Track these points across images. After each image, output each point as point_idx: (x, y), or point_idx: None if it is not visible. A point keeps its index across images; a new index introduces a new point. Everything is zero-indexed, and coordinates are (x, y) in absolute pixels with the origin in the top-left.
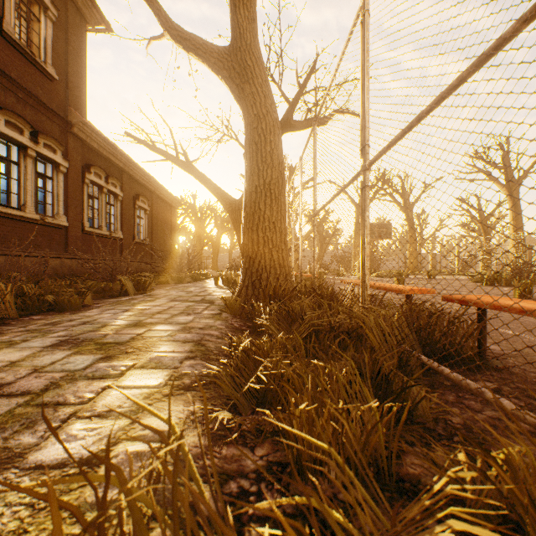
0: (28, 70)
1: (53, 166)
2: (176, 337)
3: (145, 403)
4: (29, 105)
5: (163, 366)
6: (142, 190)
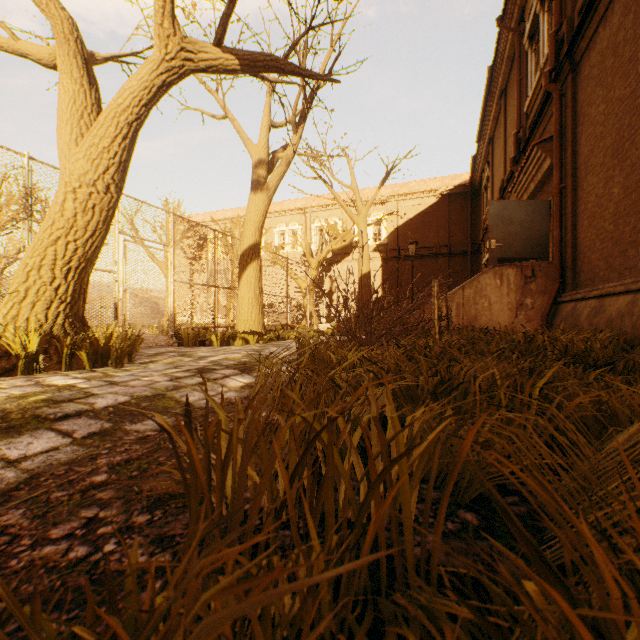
0: None
1: None
2: None
3: None
4: None
5: None
6: None
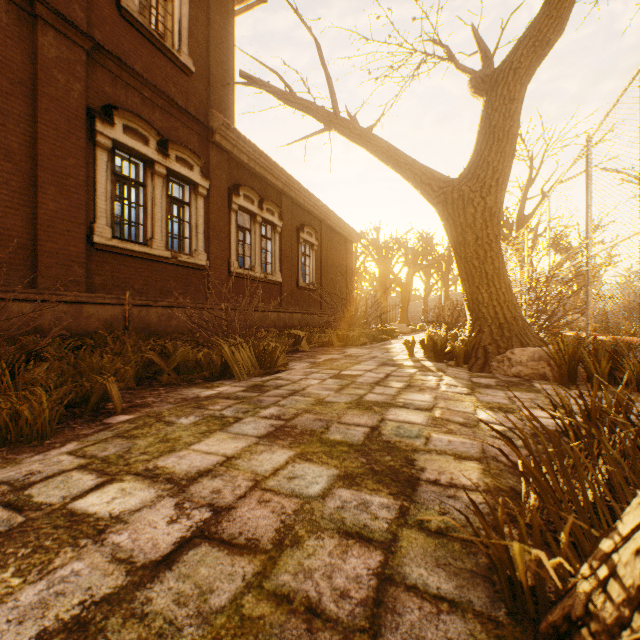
0: (156, 62)
1: (190, 188)
2: None
3: None
4: (158, 107)
5: None
6: (308, 219)
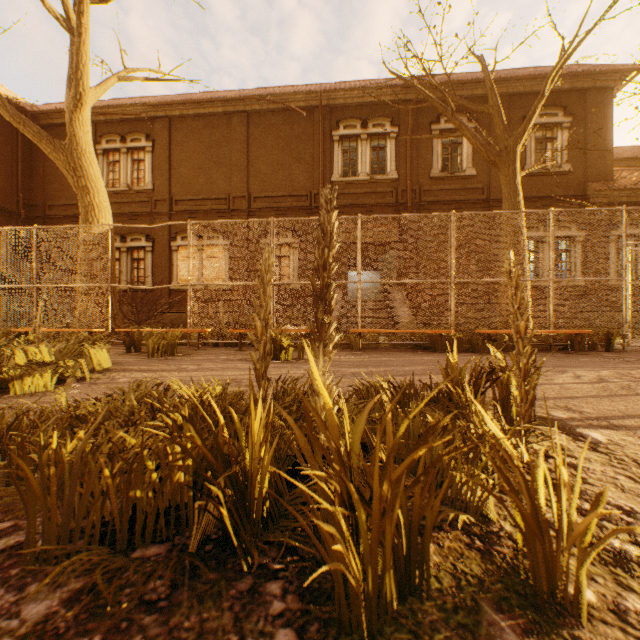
0: (544, 183)
1: (569, 240)
2: None
3: None
4: (545, 206)
5: None
6: None
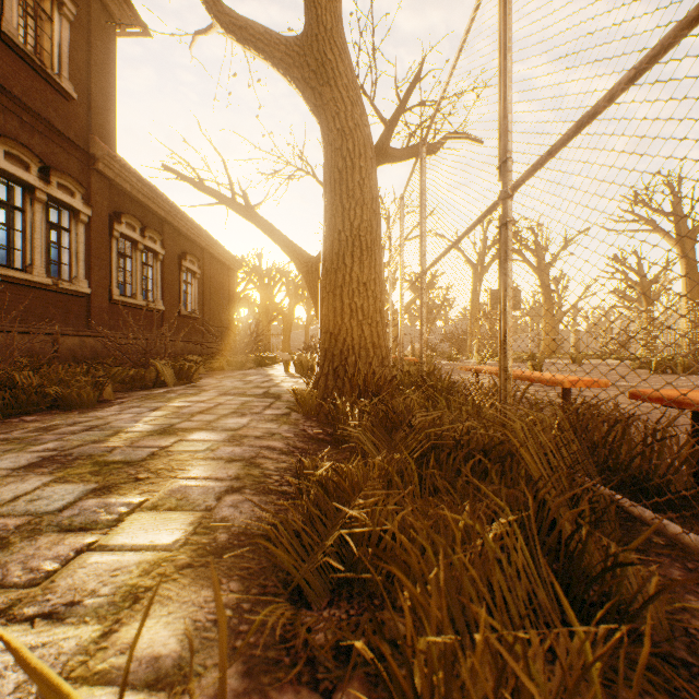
0: (36, 86)
1: (70, 213)
2: (218, 452)
3: (140, 585)
4: (38, 132)
5: (188, 505)
6: (191, 247)
